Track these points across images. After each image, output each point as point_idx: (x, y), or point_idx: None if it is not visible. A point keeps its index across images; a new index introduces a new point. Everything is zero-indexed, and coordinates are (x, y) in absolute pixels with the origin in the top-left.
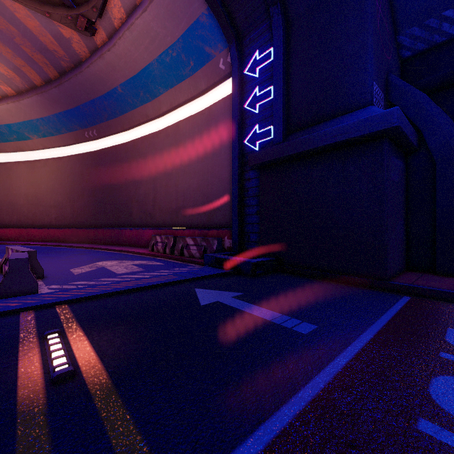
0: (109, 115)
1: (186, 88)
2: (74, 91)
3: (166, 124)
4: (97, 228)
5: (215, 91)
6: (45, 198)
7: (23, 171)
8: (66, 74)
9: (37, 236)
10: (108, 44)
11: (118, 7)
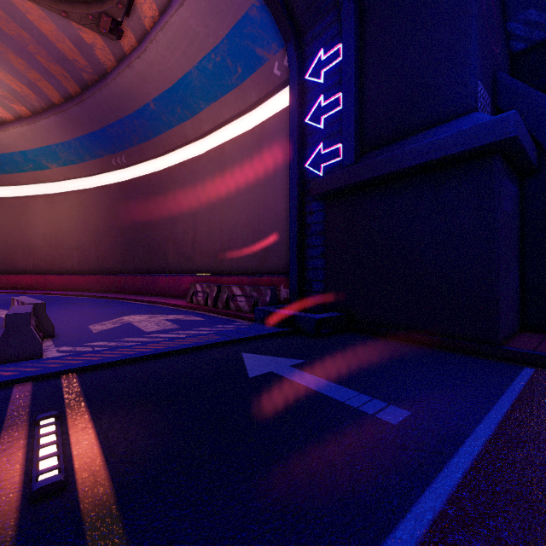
0: (140, 137)
1: (233, 101)
2: (98, 109)
3: (208, 147)
4: (126, 274)
5: (268, 103)
6: (65, 239)
7: (40, 206)
8: (89, 89)
9: (56, 284)
10: (137, 49)
11: (149, 2)
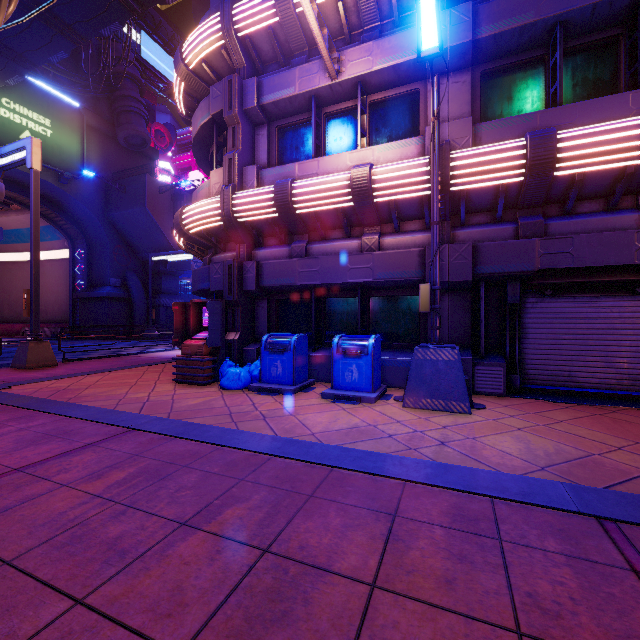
0: None
1: (47, 245)
2: None
3: None
4: None
5: (66, 250)
6: None
7: None
8: None
9: None
10: None
11: None
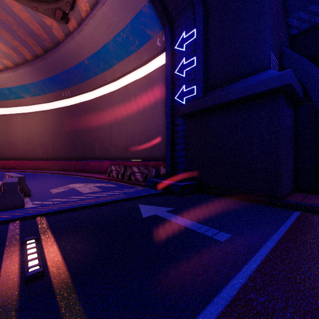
0: (79, 80)
1: (133, 60)
2: (54, 63)
3: (119, 86)
4: (70, 160)
5: (153, 62)
6: (34, 139)
7: (19, 120)
8: (48, 52)
9: (29, 166)
10: (77, 29)
11: (84, 2)
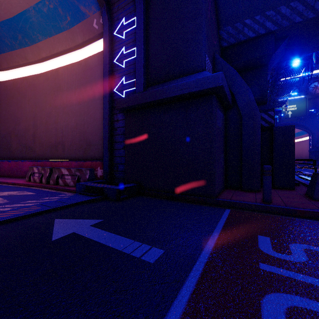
0: None
1: (64, 39)
2: None
3: (46, 69)
4: None
5: (90, 46)
6: None
7: None
8: None
9: None
10: None
11: None
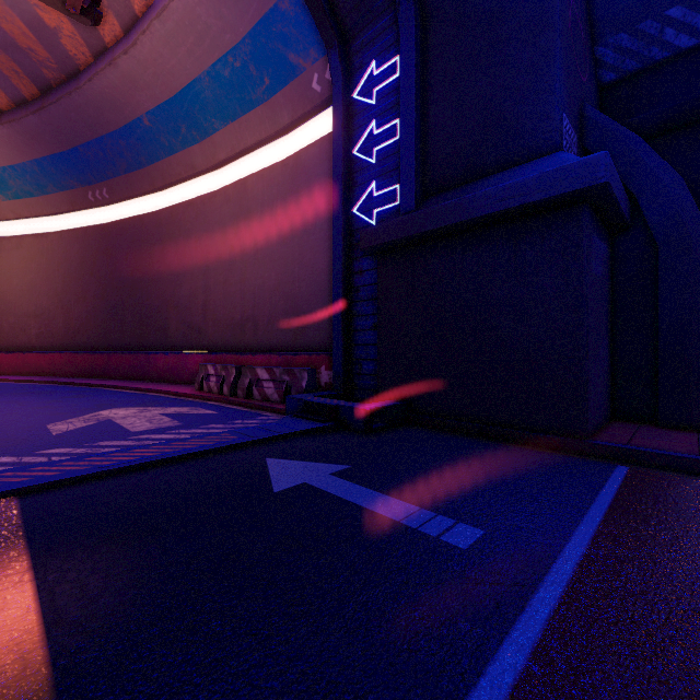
0: (129, 164)
1: (258, 122)
2: (66, 121)
3: (225, 181)
4: (109, 351)
5: (305, 128)
6: (18, 302)
7: None
8: (52, 92)
9: (4, 366)
10: (124, 42)
11: None
